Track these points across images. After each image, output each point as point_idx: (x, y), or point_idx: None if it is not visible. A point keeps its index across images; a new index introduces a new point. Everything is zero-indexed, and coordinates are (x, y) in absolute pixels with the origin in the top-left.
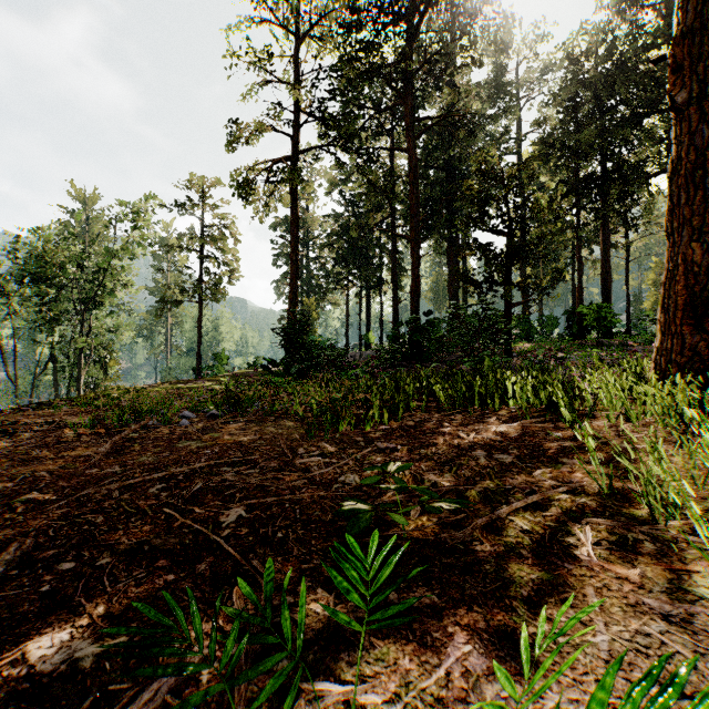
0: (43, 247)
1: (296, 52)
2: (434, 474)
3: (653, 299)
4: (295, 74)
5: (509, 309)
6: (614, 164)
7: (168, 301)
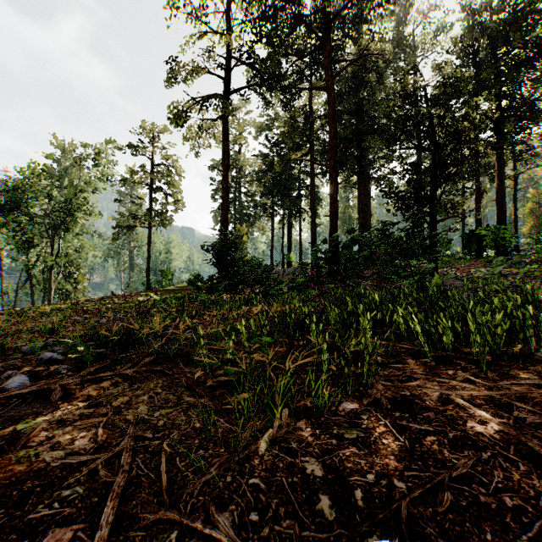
0: (20, 182)
1: (227, 2)
2: None
3: (529, 224)
4: (226, 22)
5: (434, 226)
6: (509, 102)
7: (122, 226)
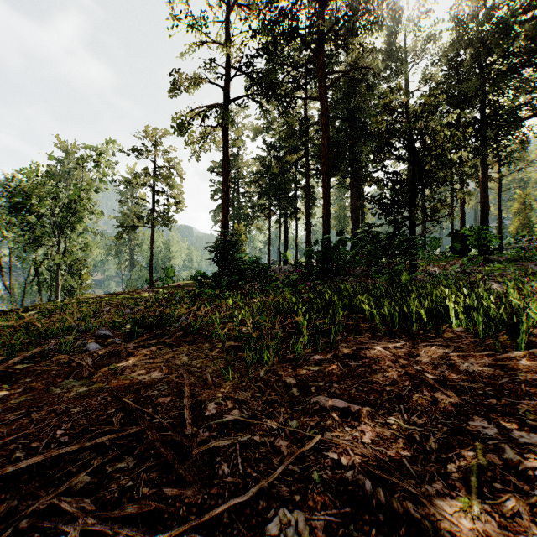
0: (29, 184)
1: (227, 19)
2: (445, 500)
3: (516, 224)
4: (226, 37)
5: (413, 229)
6: (492, 110)
7: (127, 226)
